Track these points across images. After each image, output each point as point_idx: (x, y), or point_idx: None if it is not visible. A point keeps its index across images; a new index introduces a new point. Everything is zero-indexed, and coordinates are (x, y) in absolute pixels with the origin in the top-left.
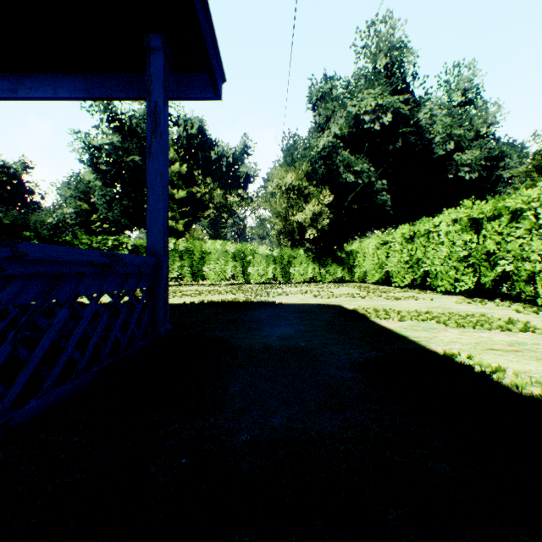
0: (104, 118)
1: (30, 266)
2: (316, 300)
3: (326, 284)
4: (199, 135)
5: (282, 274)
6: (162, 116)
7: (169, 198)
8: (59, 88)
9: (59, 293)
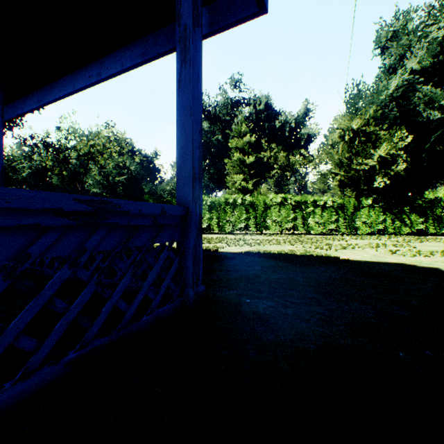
0: None
1: None
2: (395, 257)
3: (401, 237)
4: (265, 109)
5: (344, 225)
6: (191, 39)
7: (241, 164)
8: (125, 60)
9: None
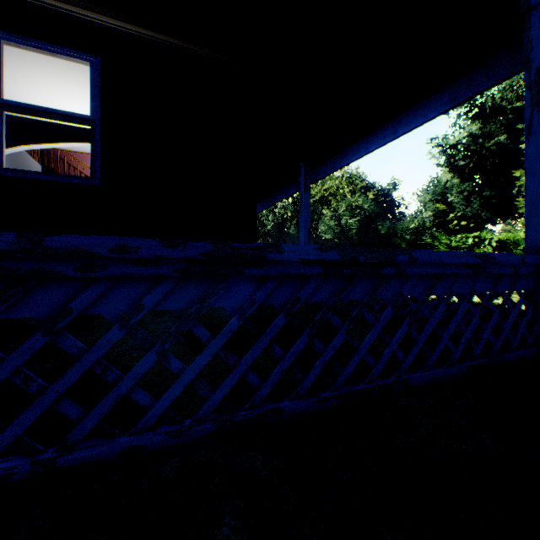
0: (460, 112)
1: (419, 268)
2: None
3: None
4: None
5: None
6: None
7: None
8: (427, 112)
9: (437, 290)
